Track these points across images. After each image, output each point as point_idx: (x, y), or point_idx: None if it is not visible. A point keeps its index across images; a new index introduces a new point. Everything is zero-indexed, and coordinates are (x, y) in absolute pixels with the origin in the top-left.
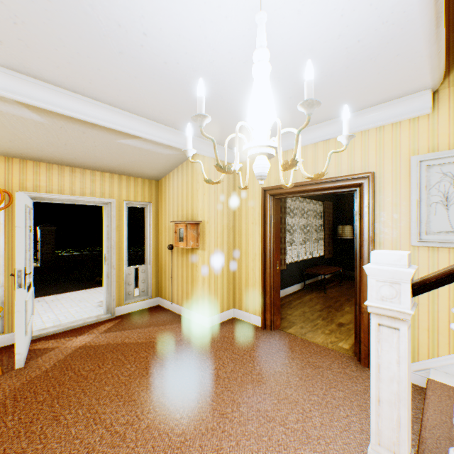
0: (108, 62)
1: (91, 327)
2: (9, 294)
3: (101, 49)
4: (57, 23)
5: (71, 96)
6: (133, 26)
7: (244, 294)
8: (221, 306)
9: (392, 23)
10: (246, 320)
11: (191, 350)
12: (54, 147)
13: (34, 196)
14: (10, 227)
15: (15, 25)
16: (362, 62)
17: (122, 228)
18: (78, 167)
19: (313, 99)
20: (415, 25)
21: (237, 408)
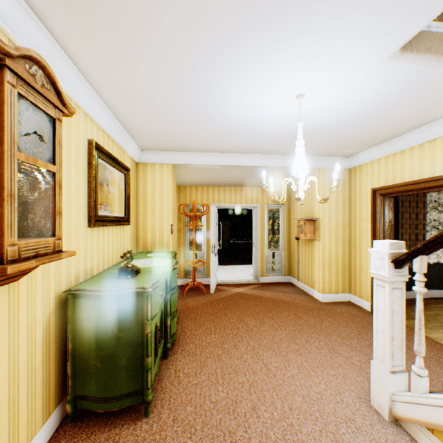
0: (246, 140)
1: (244, 285)
2: (208, 258)
3: (241, 138)
4: (225, 136)
5: (232, 156)
6: (253, 128)
7: (357, 282)
8: (335, 288)
9: (414, 77)
10: (359, 304)
11: (302, 310)
12: (226, 178)
13: (217, 206)
14: (208, 223)
15: (211, 141)
16: (414, 94)
17: (263, 224)
18: (238, 186)
19: (295, 178)
20: (439, 70)
21: (318, 341)
